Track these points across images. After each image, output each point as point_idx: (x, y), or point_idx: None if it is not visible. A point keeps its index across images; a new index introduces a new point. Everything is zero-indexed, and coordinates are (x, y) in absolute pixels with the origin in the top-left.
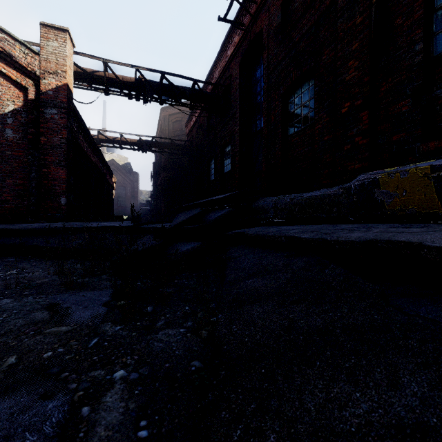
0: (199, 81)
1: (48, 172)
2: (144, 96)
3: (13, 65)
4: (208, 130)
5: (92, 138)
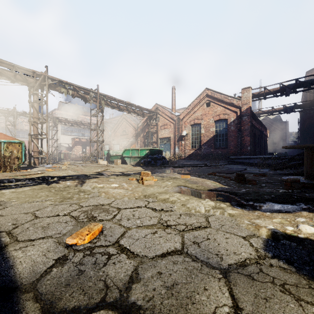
0: None
1: (244, 139)
2: (285, 93)
3: (233, 106)
4: None
5: (257, 118)
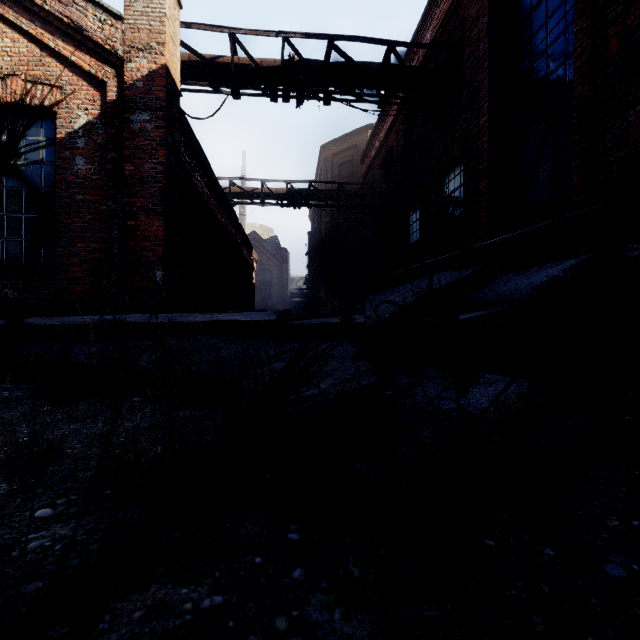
0: (399, 43)
1: (136, 226)
2: (298, 90)
3: (85, 47)
4: (405, 153)
5: (218, 183)
